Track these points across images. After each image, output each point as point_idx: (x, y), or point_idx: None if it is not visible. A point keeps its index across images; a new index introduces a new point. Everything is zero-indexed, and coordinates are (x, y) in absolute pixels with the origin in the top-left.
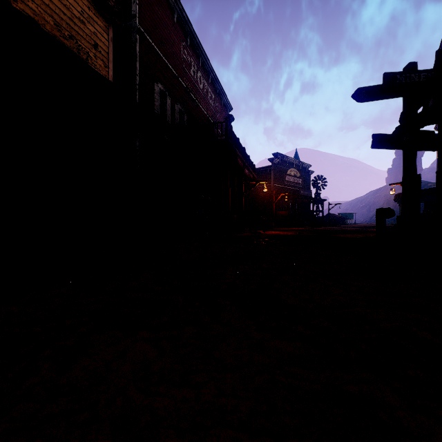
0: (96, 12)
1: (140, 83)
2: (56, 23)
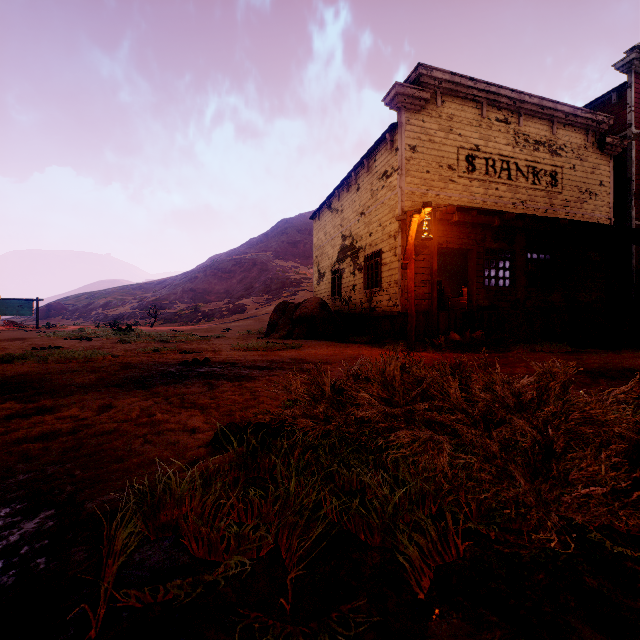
0: (600, 157)
1: (635, 186)
2: (578, 188)
